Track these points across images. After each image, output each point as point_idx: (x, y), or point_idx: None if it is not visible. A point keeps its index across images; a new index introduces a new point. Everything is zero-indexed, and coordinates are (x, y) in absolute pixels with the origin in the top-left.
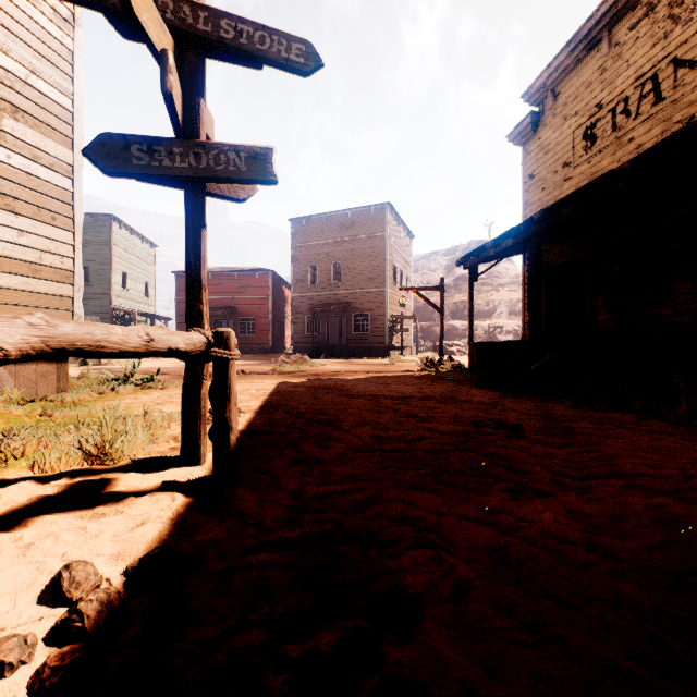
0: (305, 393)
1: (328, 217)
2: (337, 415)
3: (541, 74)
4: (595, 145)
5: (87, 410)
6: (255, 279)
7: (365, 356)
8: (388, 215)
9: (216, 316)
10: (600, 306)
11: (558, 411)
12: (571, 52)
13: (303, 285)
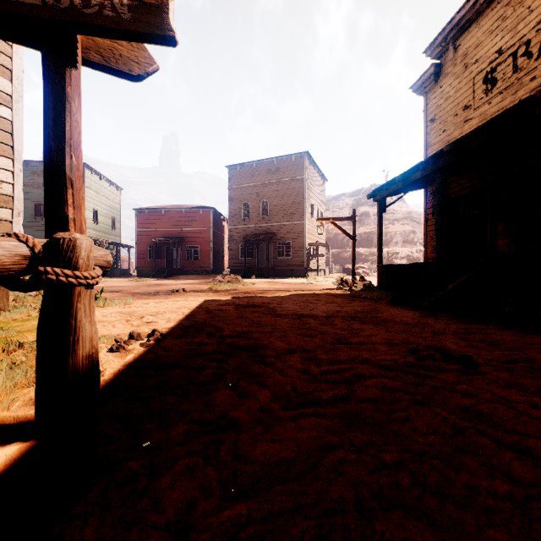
0: (233, 312)
1: (257, 164)
2: (261, 339)
3: (443, 29)
4: (495, 87)
5: (6, 332)
6: (199, 214)
7: (287, 276)
8: (306, 161)
9: (168, 244)
10: (501, 232)
11: (493, 334)
12: (472, 6)
13: (237, 219)
